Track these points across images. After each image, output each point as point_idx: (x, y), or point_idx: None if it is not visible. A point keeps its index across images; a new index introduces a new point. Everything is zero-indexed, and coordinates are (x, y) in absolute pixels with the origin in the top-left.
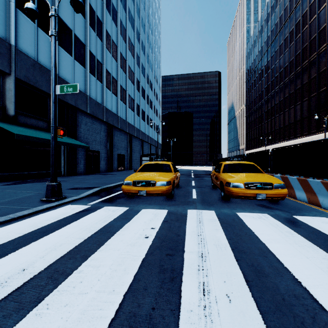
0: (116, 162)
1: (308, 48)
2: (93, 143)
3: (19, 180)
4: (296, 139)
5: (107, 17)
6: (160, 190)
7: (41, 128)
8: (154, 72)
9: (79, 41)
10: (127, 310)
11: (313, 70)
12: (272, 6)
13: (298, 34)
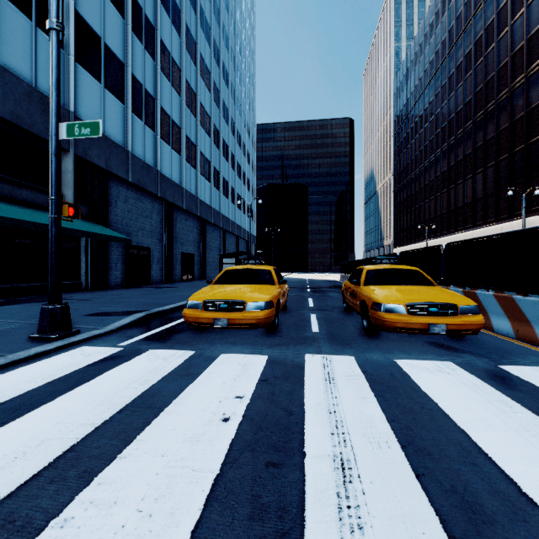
0: (178, 267)
1: (495, 81)
2: (139, 234)
3: (2, 298)
4: (477, 229)
5: (163, 18)
6: (253, 318)
7: (44, 207)
8: (244, 116)
9: (113, 56)
10: None
11: (503, 117)
12: (437, 13)
13: (479, 58)
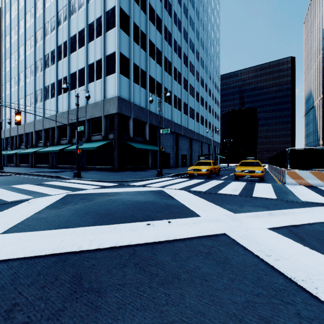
0: (180, 161)
1: None
2: (166, 148)
3: (133, 170)
4: None
5: (174, 56)
6: (203, 173)
7: (141, 142)
8: (212, 78)
9: (158, 83)
10: (189, 186)
11: None
12: None
13: None
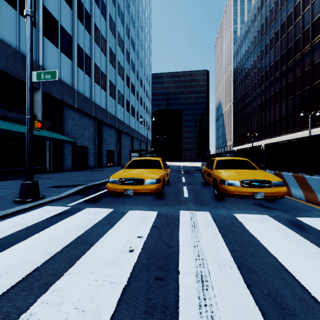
0: (105, 158)
1: (293, 48)
2: (81, 139)
3: None
4: (282, 136)
5: (96, 10)
6: (149, 189)
7: (24, 122)
8: (144, 68)
9: (65, 33)
10: None
11: (297, 69)
12: (259, 8)
13: (283, 35)
